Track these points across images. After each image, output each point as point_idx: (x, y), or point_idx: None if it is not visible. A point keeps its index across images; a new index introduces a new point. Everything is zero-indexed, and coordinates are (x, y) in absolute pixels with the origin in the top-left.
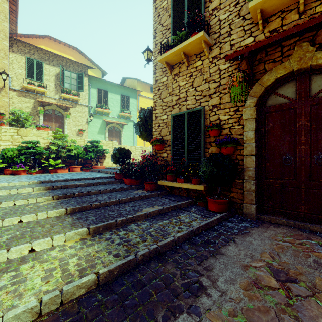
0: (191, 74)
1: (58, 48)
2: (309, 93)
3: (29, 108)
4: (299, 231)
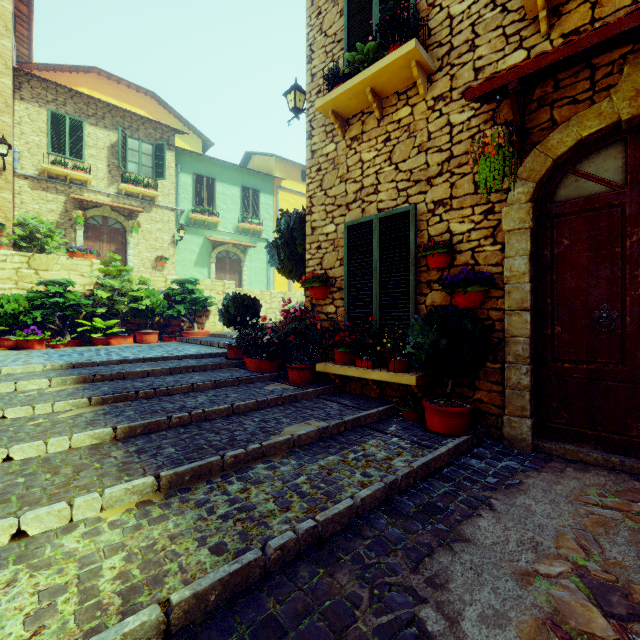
0: (387, 135)
1: (115, 93)
2: None
3: (56, 213)
4: (633, 480)
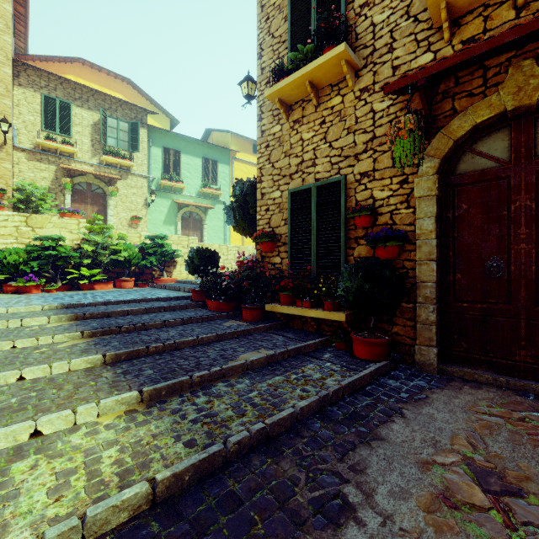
0: (323, 119)
1: (97, 79)
2: (534, 151)
3: (48, 180)
4: (516, 395)
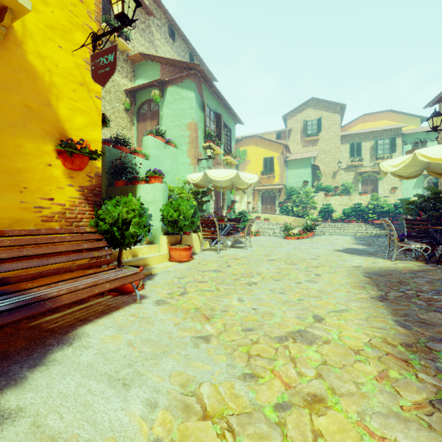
0: None
1: (372, 119)
2: None
3: (352, 179)
4: None
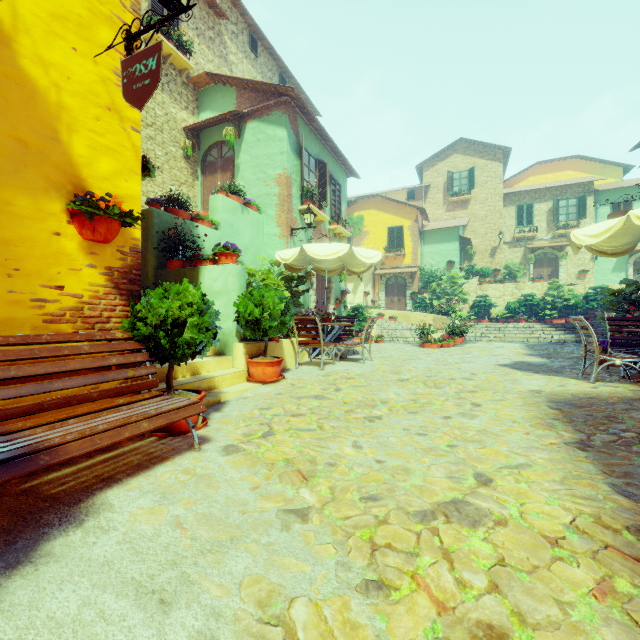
0: None
1: (549, 169)
2: None
3: (519, 258)
4: None
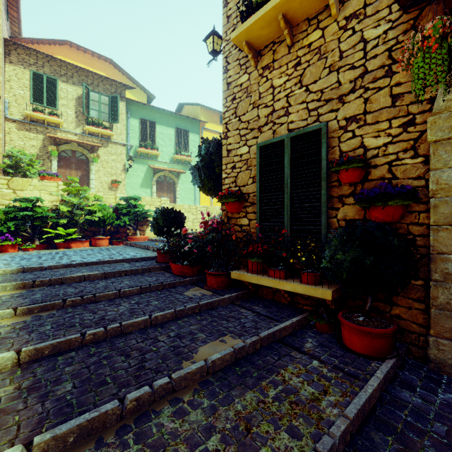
0: (298, 60)
1: (83, 60)
2: None
3: (37, 148)
4: None
